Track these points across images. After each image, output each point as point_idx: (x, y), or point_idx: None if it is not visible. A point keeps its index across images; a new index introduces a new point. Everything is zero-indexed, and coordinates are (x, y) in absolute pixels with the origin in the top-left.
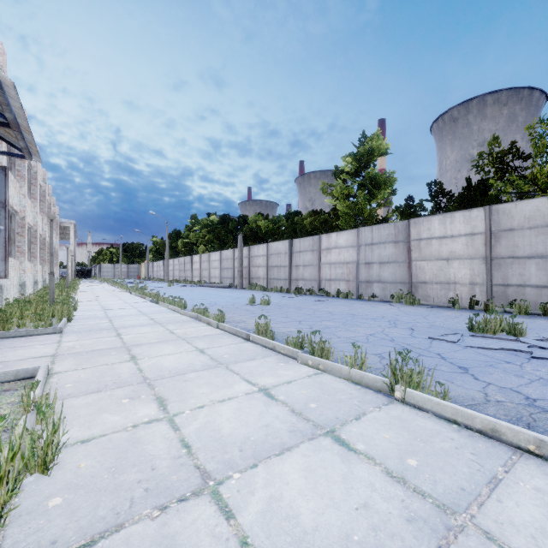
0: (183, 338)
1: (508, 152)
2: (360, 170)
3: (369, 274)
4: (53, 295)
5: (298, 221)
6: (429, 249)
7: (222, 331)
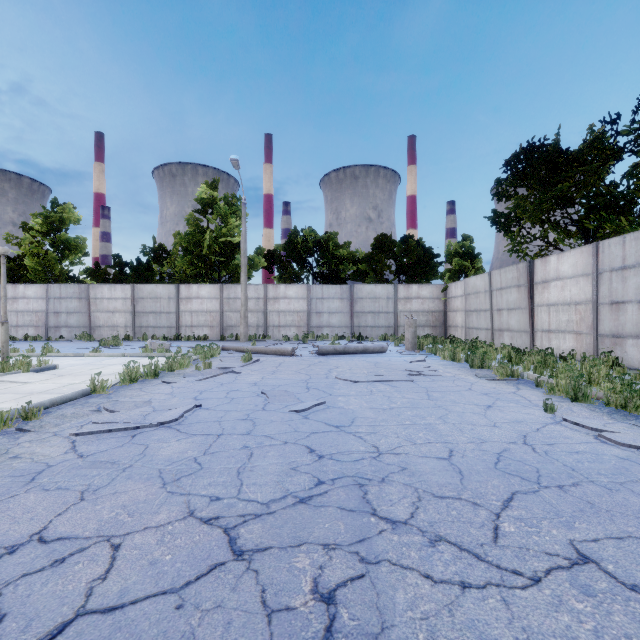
0: None
1: (159, 249)
2: (52, 231)
3: (58, 321)
4: None
5: None
6: (102, 305)
7: None
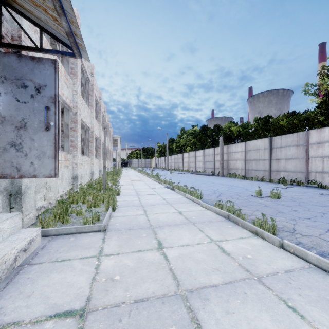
0: (258, 278)
1: None
2: None
3: None
4: (105, 183)
5: (273, 122)
6: None
7: (300, 260)
